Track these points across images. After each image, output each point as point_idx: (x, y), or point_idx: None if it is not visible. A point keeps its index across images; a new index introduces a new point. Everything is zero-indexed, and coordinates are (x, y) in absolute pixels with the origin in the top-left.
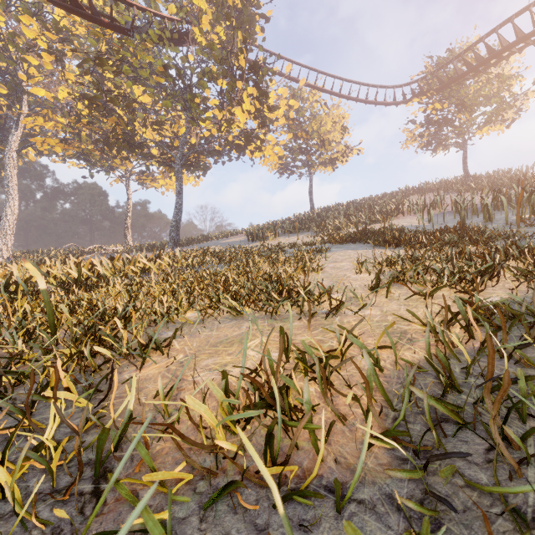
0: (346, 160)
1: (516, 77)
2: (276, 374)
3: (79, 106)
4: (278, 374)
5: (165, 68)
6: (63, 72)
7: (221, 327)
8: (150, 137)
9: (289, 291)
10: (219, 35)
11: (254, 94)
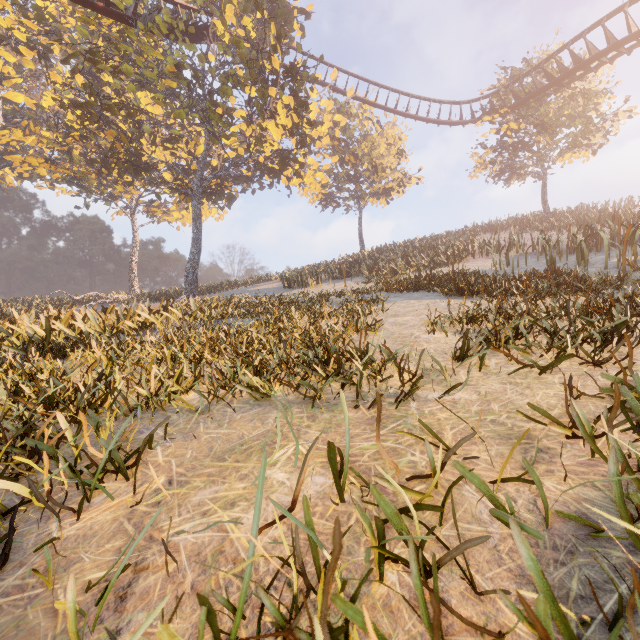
0: (403, 190)
1: (604, 93)
2: (324, 586)
3: (70, 117)
4: (329, 588)
5: (178, 67)
6: (48, 73)
7: (235, 419)
8: (161, 158)
9: (339, 361)
10: (247, 31)
11: (291, 104)
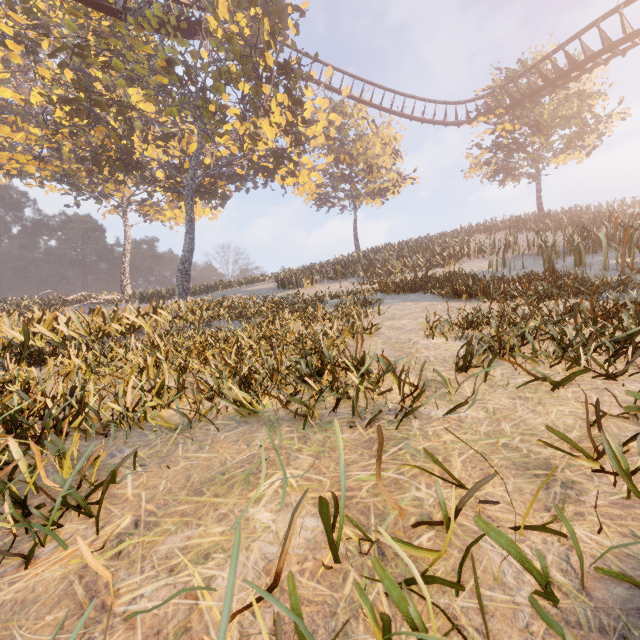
0: (398, 190)
1: (598, 95)
2: None
3: (59, 113)
4: None
5: (169, 63)
6: (36, 68)
7: (218, 439)
8: (153, 156)
9: (333, 372)
10: (241, 28)
11: (285, 101)
